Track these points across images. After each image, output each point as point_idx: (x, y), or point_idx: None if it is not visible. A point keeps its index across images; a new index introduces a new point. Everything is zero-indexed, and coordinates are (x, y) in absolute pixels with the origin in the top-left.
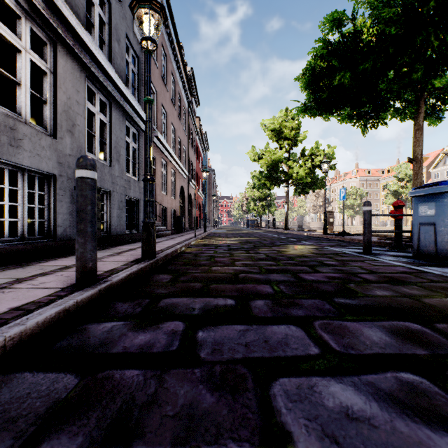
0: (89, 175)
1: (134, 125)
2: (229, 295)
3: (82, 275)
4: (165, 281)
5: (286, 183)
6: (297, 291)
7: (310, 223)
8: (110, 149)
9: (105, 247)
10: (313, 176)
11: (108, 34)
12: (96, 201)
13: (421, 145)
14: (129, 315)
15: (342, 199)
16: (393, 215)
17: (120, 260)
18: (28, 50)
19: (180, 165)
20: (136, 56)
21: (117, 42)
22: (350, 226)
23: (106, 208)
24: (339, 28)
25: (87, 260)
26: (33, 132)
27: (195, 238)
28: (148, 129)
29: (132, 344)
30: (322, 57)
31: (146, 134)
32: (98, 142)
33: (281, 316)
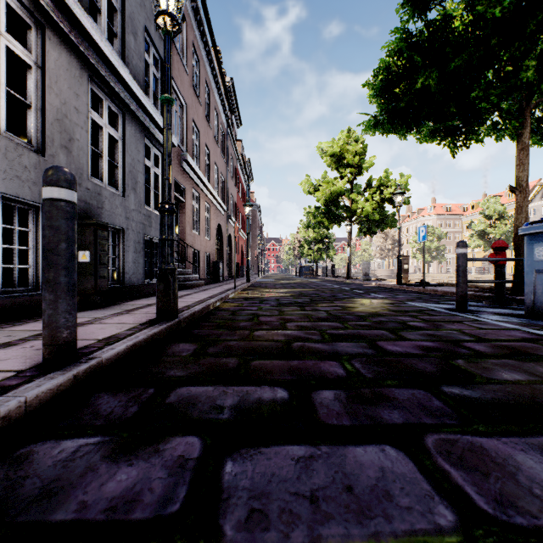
0: (63, 195)
1: (156, 145)
2: (278, 381)
3: (51, 350)
4: (185, 355)
5: (349, 221)
6: (382, 373)
7: (377, 271)
8: (124, 174)
9: (114, 302)
10: (382, 212)
11: (120, 25)
12: (75, 237)
13: (527, 169)
14: (113, 422)
15: (422, 239)
16: (496, 259)
17: (127, 321)
18: (2, 33)
19: (217, 198)
20: (159, 57)
21: (132, 35)
22: (425, 274)
23: (117, 250)
24: (423, 13)
25: (59, 327)
26: (10, 146)
27: (235, 289)
28: (166, 140)
29: (99, 494)
30: (400, 53)
31: (163, 147)
32: (106, 164)
33: (366, 425)
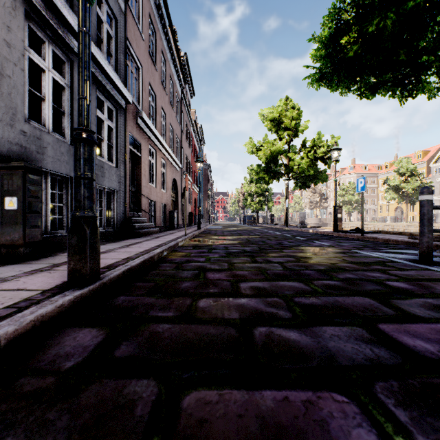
0: None
1: (110, 99)
2: None
3: None
4: (69, 368)
5: (287, 176)
6: None
7: (307, 219)
8: (72, 122)
9: (53, 252)
10: (315, 169)
11: None
12: None
13: None
14: None
15: (361, 190)
16: None
17: (31, 285)
18: None
19: (172, 155)
20: (114, 16)
21: None
22: (348, 222)
23: (64, 199)
24: None
25: None
26: None
27: (185, 237)
28: (82, 47)
29: None
30: None
31: (78, 56)
32: (50, 109)
33: None
